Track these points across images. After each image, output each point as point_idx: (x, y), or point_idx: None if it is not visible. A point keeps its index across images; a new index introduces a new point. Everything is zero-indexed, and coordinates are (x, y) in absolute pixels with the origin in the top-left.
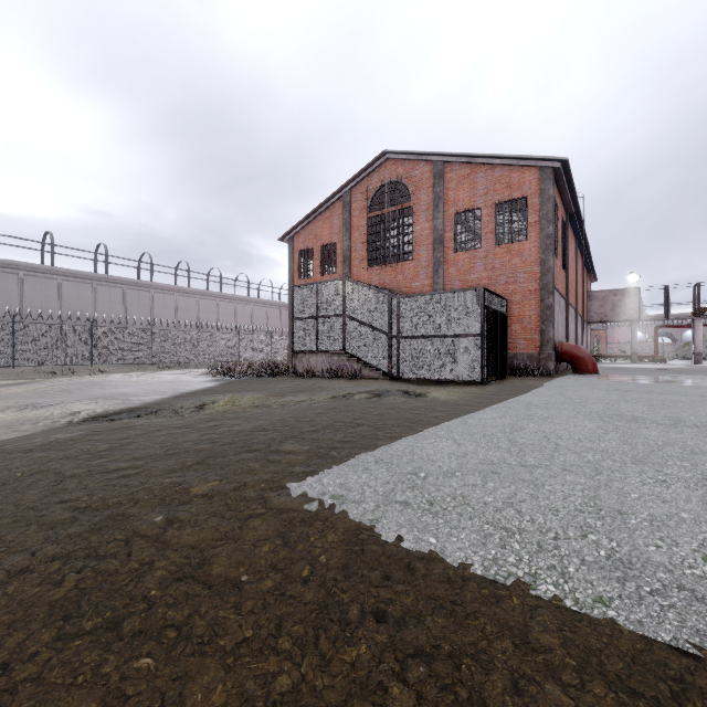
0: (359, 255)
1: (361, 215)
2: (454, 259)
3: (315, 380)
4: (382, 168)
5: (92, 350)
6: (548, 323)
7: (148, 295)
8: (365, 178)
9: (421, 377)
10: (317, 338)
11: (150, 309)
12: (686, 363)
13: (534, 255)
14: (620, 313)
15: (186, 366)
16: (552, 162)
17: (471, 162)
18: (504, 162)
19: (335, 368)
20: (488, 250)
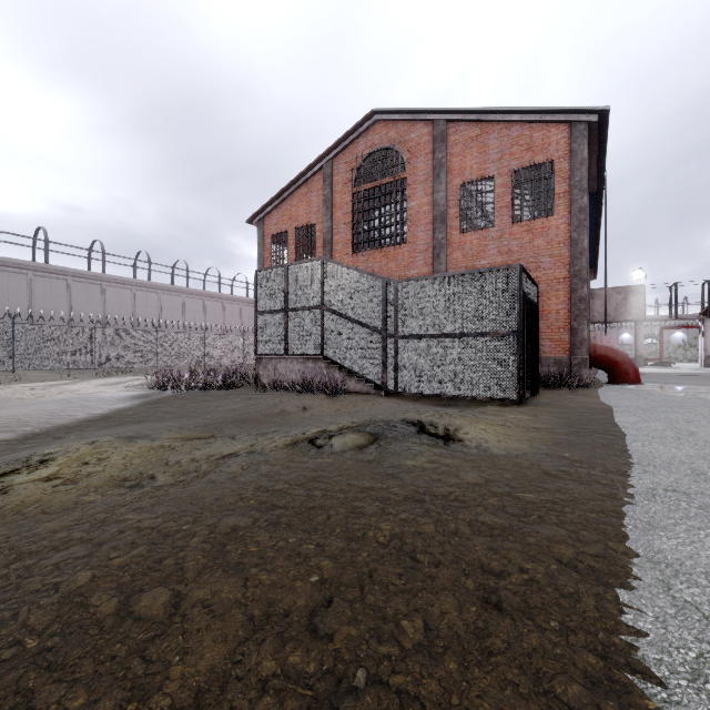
0: (342, 239)
1: (345, 190)
2: (460, 240)
3: (280, 396)
4: (370, 132)
5: (13, 353)
6: (582, 319)
7: (99, 289)
8: (349, 145)
9: (428, 392)
10: (286, 338)
11: (102, 305)
12: (695, 367)
13: (562, 234)
14: (624, 312)
15: (139, 371)
16: (588, 115)
17: (481, 120)
18: (524, 118)
19: (310, 378)
20: (503, 228)
